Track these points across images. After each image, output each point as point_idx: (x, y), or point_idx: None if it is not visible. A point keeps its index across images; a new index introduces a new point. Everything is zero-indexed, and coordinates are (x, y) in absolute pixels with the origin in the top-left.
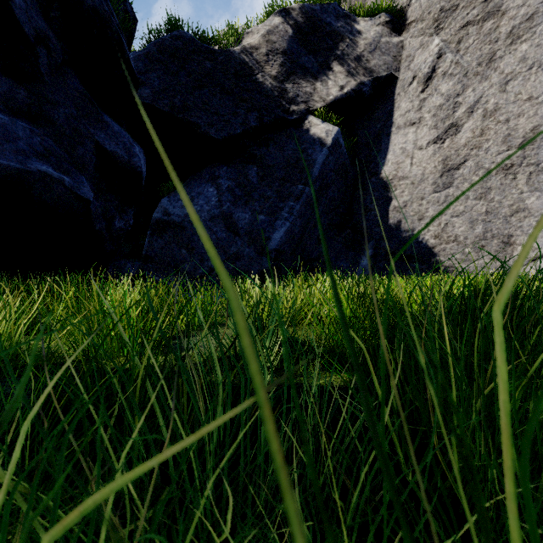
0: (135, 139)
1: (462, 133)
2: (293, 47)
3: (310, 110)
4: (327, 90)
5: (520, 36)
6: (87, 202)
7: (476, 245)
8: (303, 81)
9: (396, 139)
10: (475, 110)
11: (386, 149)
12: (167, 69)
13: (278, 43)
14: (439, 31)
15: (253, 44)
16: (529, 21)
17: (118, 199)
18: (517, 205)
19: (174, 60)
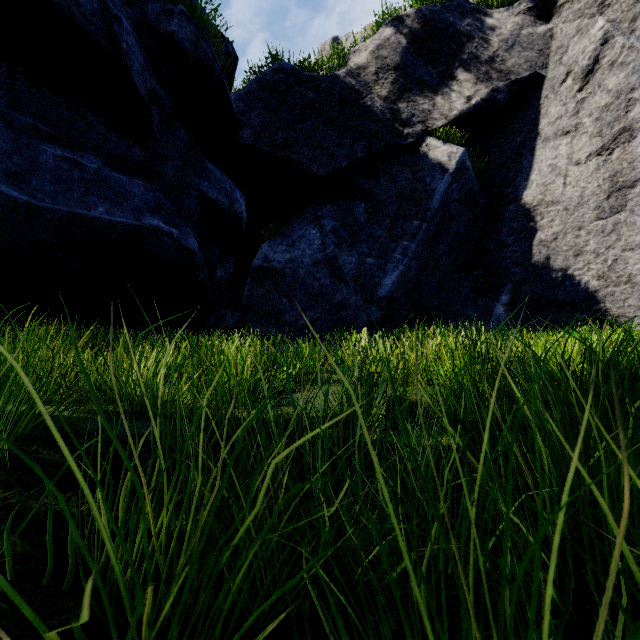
0: (235, 183)
1: (639, 139)
2: (408, 60)
3: (429, 131)
4: (450, 104)
5: None
6: (192, 253)
7: None
8: (419, 98)
9: (543, 154)
10: None
11: (529, 168)
12: (268, 106)
13: (390, 58)
14: (605, 9)
15: (360, 64)
16: None
17: (219, 247)
18: None
19: (275, 95)
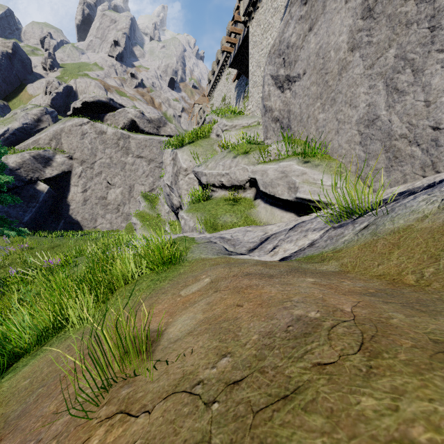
0: None
1: (88, 192)
2: (33, 162)
3: (39, 180)
4: (46, 174)
5: (97, 176)
6: None
7: (90, 221)
8: (36, 172)
9: (72, 189)
10: (90, 188)
11: (69, 191)
12: None
13: (27, 161)
14: (82, 165)
15: (17, 161)
16: (99, 174)
17: None
18: (98, 212)
19: None
